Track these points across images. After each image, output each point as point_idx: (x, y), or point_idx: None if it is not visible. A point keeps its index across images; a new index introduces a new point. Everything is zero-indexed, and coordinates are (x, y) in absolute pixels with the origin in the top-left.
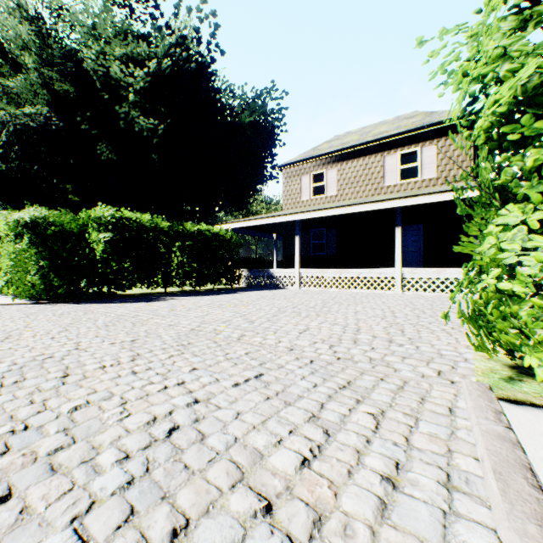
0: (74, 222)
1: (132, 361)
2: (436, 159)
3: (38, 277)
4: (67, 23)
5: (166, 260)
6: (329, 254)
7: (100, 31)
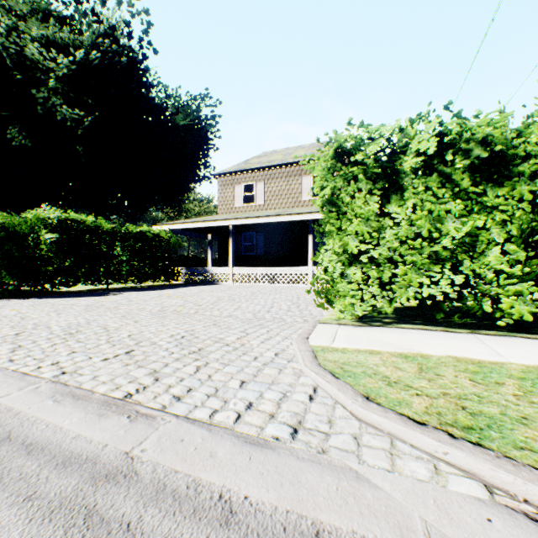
0: (25, 224)
1: (137, 322)
2: None
3: None
4: None
5: (110, 258)
6: (258, 255)
7: (11, 4)
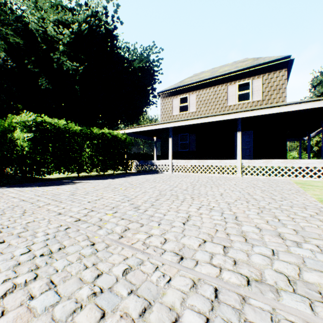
0: None
1: None
2: (262, 87)
3: None
4: None
5: (78, 153)
6: (191, 150)
7: (40, 4)
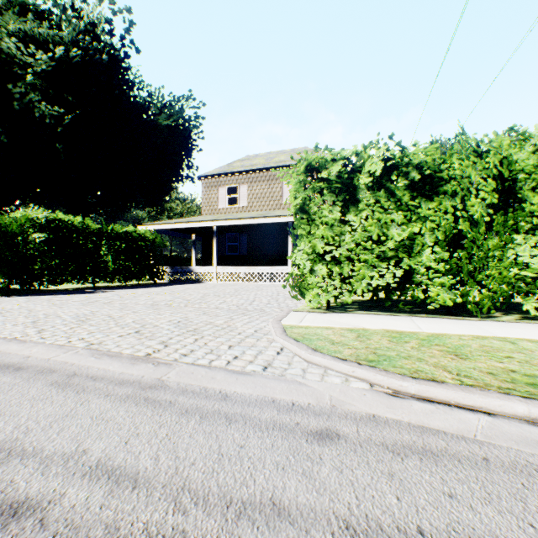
0: (16, 224)
1: (136, 313)
2: None
3: None
4: None
5: (97, 257)
6: (242, 254)
7: None
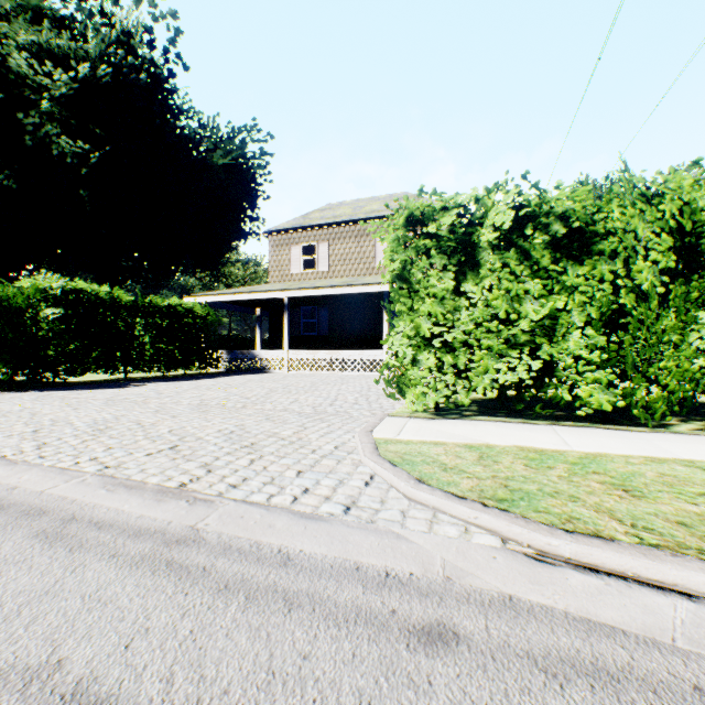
0: (21, 296)
1: (175, 418)
2: None
3: None
4: None
5: (130, 340)
6: (321, 335)
7: None
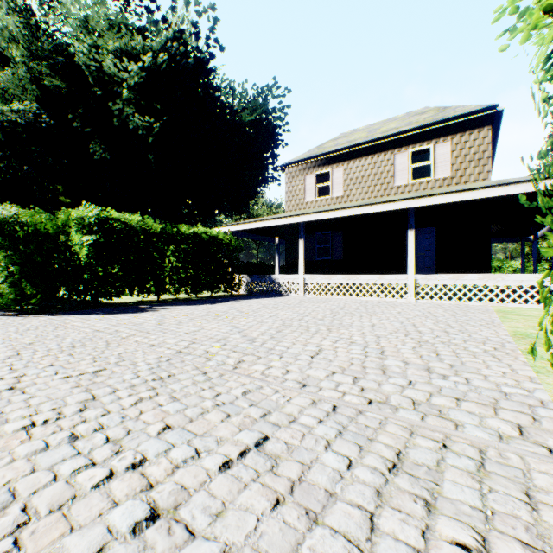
0: (50, 222)
1: (80, 411)
2: (450, 156)
3: (7, 284)
4: (58, 16)
5: (159, 265)
6: (335, 259)
7: (93, 24)
